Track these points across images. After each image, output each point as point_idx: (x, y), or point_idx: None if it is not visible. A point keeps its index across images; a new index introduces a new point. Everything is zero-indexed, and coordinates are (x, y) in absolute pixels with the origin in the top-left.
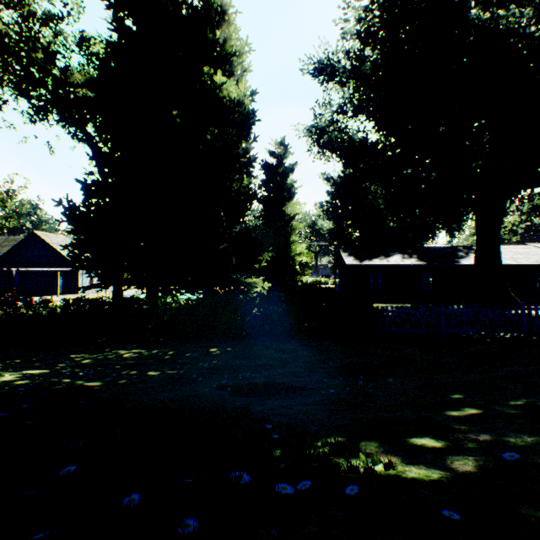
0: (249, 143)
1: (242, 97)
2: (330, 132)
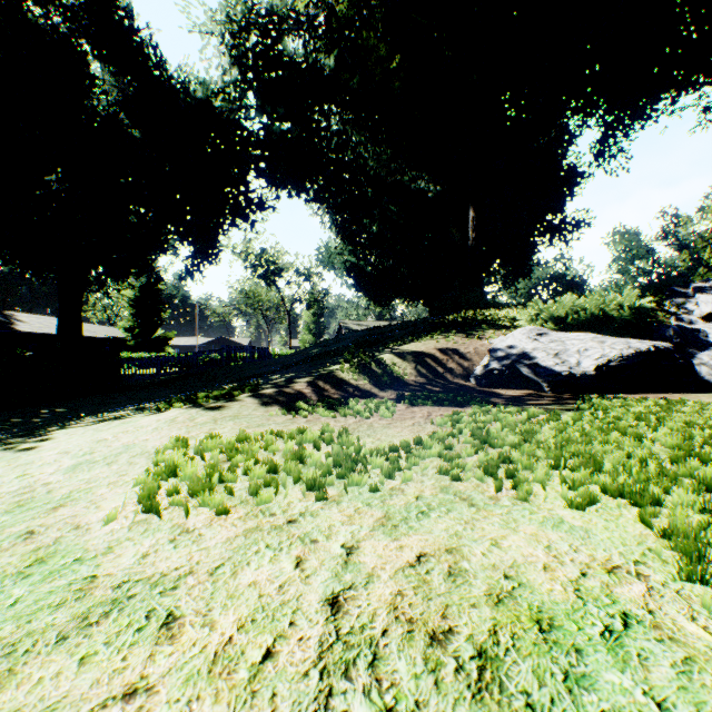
0: None
1: None
2: None
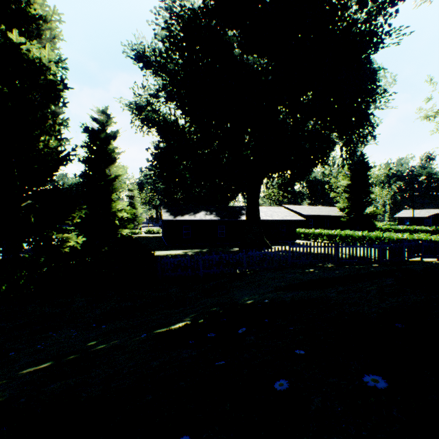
0: (58, 107)
1: (49, 62)
2: (146, 111)
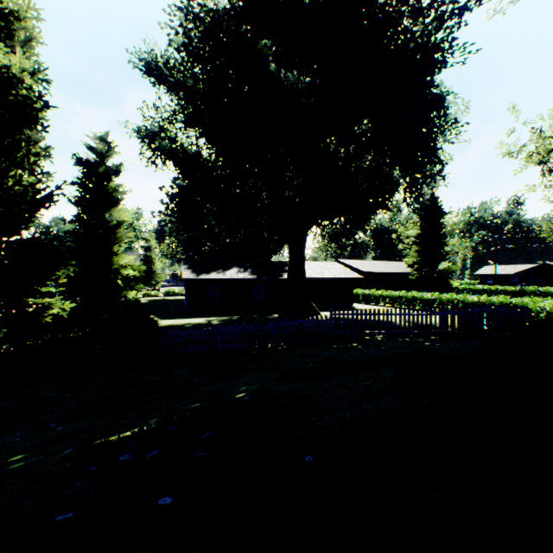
0: (36, 132)
1: (22, 72)
2: (159, 139)
